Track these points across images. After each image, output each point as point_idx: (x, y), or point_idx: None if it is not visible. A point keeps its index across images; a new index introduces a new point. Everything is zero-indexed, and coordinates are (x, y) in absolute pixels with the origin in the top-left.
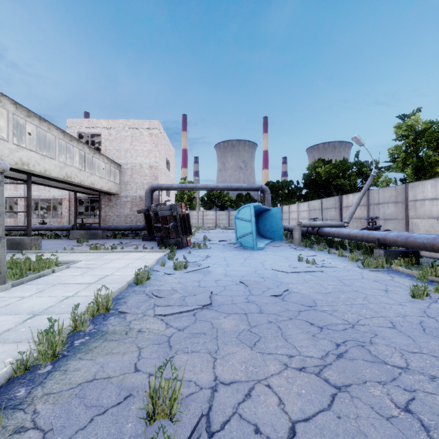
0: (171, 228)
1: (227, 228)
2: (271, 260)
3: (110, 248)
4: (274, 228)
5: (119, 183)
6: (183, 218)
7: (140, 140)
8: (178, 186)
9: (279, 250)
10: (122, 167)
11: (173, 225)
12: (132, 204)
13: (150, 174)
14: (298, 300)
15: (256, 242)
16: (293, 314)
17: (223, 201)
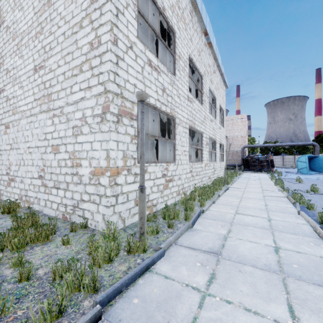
0: (265, 165)
1: (283, 167)
2: (316, 176)
3: (241, 171)
4: (320, 166)
5: (226, 145)
6: (270, 161)
7: (236, 124)
8: (258, 146)
9: (322, 175)
10: (227, 137)
11: (266, 164)
12: (232, 154)
13: (241, 140)
14: (322, 180)
15: (308, 171)
16: (319, 181)
17: (277, 149)
